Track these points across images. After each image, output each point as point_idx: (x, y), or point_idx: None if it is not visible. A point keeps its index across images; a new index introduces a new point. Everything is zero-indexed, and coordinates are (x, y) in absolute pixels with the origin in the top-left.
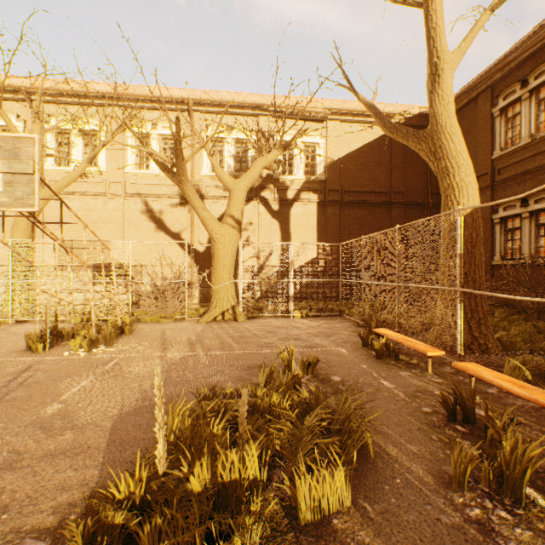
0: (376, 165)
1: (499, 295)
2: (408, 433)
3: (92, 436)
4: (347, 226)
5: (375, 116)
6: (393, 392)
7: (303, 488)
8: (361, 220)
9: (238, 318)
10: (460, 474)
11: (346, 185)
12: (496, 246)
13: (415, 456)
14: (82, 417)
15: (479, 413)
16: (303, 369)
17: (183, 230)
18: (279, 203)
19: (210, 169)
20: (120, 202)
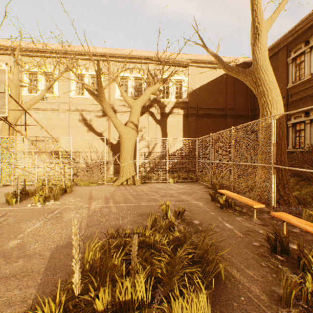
0: (218, 93)
1: (300, 169)
2: (245, 261)
3: (36, 263)
4: (201, 128)
5: (218, 61)
6: (233, 232)
7: (177, 308)
8: (209, 125)
9: (136, 183)
10: (287, 295)
11: (200, 104)
12: (290, 140)
13: (252, 278)
14: (31, 249)
15: (291, 246)
16: (175, 215)
17: (104, 131)
18: (160, 115)
19: (120, 95)
20: (67, 114)
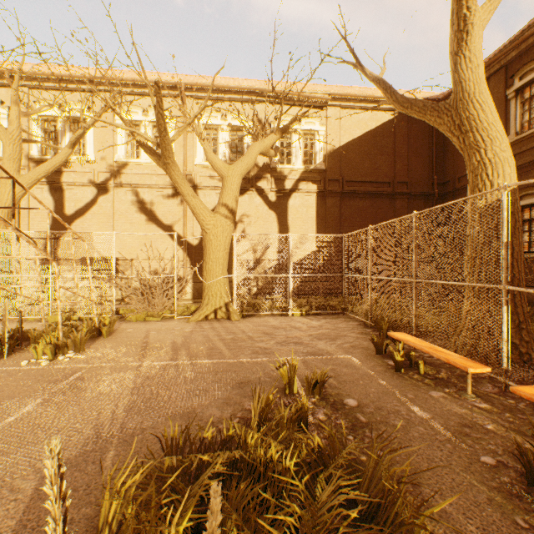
0: (379, 154)
1: None
2: (476, 510)
3: None
4: (348, 217)
5: (385, 91)
6: (431, 427)
7: None
8: (363, 211)
9: (232, 316)
10: None
11: (347, 174)
12: None
13: None
14: None
15: None
16: (308, 388)
17: (175, 222)
18: (277, 194)
19: (204, 157)
20: (109, 192)
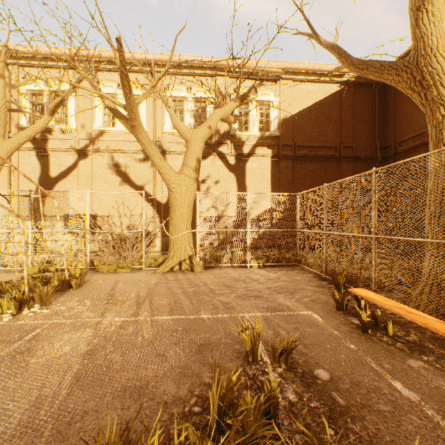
0: (327, 122)
1: None
2: None
3: None
4: (300, 178)
5: (340, 55)
6: (426, 415)
7: None
8: (312, 173)
9: (195, 268)
10: None
11: (298, 140)
12: None
13: None
14: None
15: None
16: (273, 355)
17: (146, 183)
18: (236, 158)
19: (171, 126)
20: (88, 157)
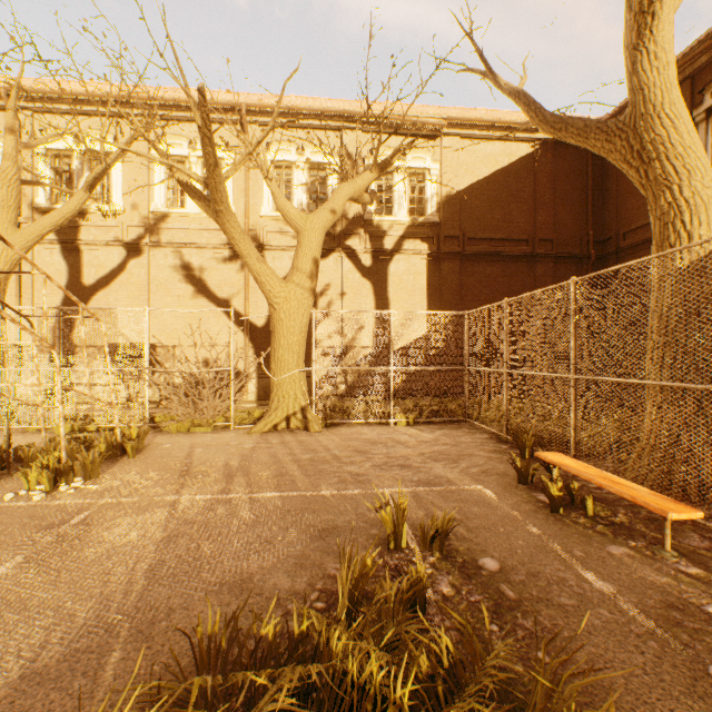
0: (513, 201)
1: None
2: None
3: None
4: (471, 288)
5: (527, 107)
6: (620, 609)
7: None
8: (491, 280)
9: (311, 426)
10: None
11: (469, 229)
12: None
13: None
14: None
15: None
16: (424, 540)
17: (234, 295)
18: (373, 256)
19: (273, 206)
20: (143, 254)
